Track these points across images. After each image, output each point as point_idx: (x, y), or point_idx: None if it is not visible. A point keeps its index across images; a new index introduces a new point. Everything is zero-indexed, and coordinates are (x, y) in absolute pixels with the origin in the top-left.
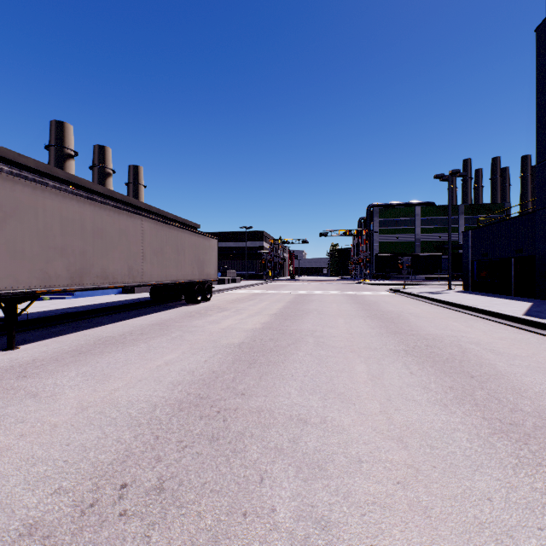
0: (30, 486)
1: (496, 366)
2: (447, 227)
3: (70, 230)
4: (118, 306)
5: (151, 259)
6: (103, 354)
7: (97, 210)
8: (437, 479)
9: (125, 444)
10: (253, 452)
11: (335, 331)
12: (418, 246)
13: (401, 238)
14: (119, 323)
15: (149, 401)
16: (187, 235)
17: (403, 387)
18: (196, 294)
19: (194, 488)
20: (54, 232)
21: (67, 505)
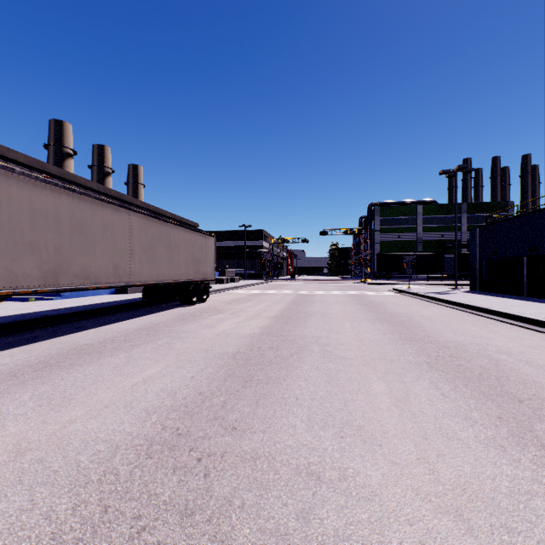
0: None
1: (543, 385)
2: (449, 226)
3: (42, 224)
4: (106, 308)
5: (140, 257)
6: (73, 367)
7: (76, 201)
8: None
9: (55, 524)
10: (244, 541)
11: (343, 337)
12: (420, 246)
13: (402, 237)
14: (103, 328)
15: (110, 440)
16: (181, 232)
17: (439, 417)
18: (191, 295)
19: None
20: (22, 225)
21: None
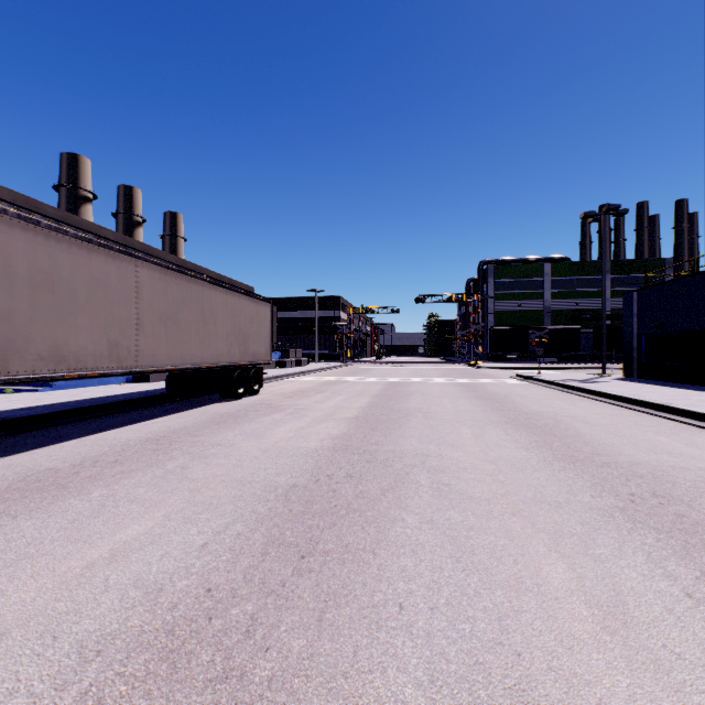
0: None
1: None
2: (587, 291)
3: None
4: (108, 405)
5: (154, 330)
6: None
7: (41, 240)
8: None
9: None
10: None
11: (463, 455)
12: (547, 317)
13: (524, 305)
14: (92, 438)
15: None
16: (220, 294)
17: None
18: (236, 385)
19: None
20: None
21: None
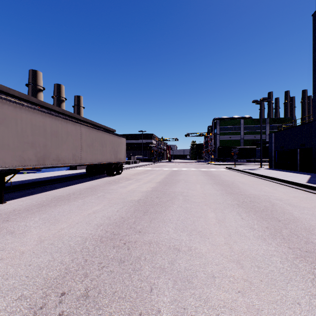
0: (2, 294)
1: (293, 214)
2: (259, 131)
3: (37, 132)
4: (66, 177)
5: (86, 150)
6: (56, 206)
7: (54, 120)
8: (263, 289)
9: (66, 265)
10: (146, 270)
11: (195, 192)
12: (242, 142)
13: (232, 137)
14: (67, 187)
15: (82, 236)
16: (107, 136)
17: (238, 227)
18: (113, 170)
19: (108, 295)
20: (27, 133)
21: (25, 308)
